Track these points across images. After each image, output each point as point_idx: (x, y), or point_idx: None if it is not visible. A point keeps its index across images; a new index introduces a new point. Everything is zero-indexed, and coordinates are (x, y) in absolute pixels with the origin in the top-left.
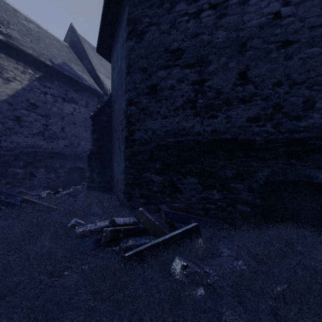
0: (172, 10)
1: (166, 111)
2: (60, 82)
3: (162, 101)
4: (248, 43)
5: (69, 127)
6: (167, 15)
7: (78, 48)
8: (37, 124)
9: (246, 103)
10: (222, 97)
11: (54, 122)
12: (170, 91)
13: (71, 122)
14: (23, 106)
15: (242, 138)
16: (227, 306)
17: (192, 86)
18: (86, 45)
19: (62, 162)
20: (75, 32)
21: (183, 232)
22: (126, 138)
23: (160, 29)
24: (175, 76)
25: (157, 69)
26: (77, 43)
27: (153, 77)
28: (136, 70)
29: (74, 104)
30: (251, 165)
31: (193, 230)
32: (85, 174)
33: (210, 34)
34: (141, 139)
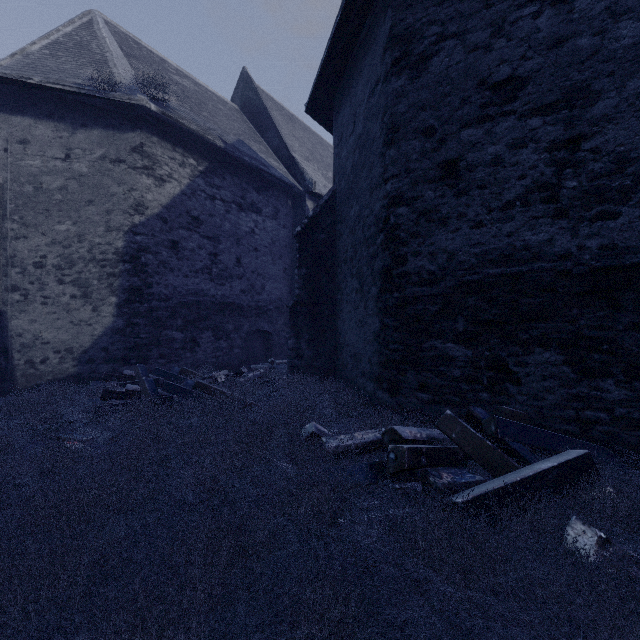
0: None
1: (481, 213)
2: (234, 177)
3: (472, 192)
4: None
5: (247, 257)
6: (483, 11)
7: (256, 110)
8: (202, 253)
9: None
10: (630, 170)
11: (225, 249)
12: (492, 169)
13: (251, 247)
14: (182, 223)
15: None
16: None
17: (548, 153)
18: (268, 104)
19: (237, 320)
20: (250, 83)
21: (562, 467)
22: (385, 271)
23: (466, 44)
24: (503, 136)
25: (458, 127)
26: (254, 101)
27: (449, 144)
28: (409, 135)
29: (256, 214)
30: None
31: (582, 464)
32: (273, 344)
33: (597, 33)
34: (420, 271)
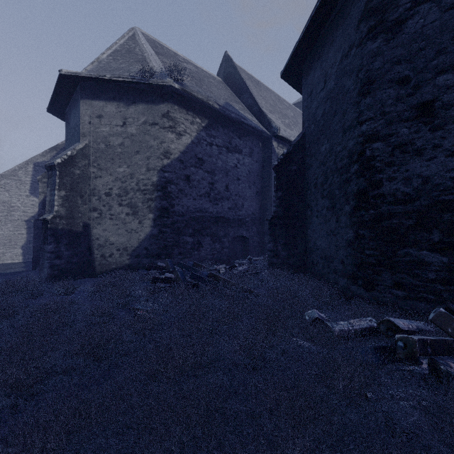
0: None
1: None
2: (224, 128)
3: (448, 127)
4: None
5: (232, 184)
6: None
7: (234, 80)
8: (204, 183)
9: None
10: None
11: (218, 179)
12: None
13: (235, 177)
14: (192, 163)
15: None
16: None
17: None
18: (243, 75)
19: (226, 229)
20: (230, 62)
21: None
22: (360, 193)
23: (441, 5)
24: None
25: (434, 74)
26: (233, 74)
27: (424, 89)
28: (384, 85)
29: (238, 154)
30: None
31: None
32: (249, 245)
33: None
34: (395, 193)
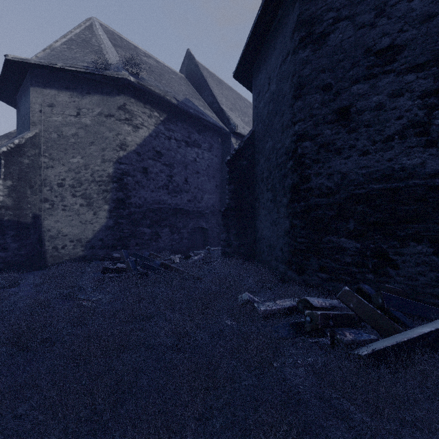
0: None
1: (367, 144)
2: (183, 123)
3: (360, 130)
4: None
5: (192, 177)
6: None
7: (196, 78)
8: (162, 176)
9: None
10: None
11: (177, 172)
12: (376, 112)
13: (194, 170)
14: (149, 155)
15: None
16: None
17: (420, 99)
18: (204, 73)
19: (185, 220)
20: (192, 59)
21: (438, 331)
22: (294, 186)
23: (355, 24)
24: (385, 88)
25: (350, 83)
26: (195, 72)
27: (342, 96)
28: (312, 90)
29: (197, 148)
30: None
31: None
32: (208, 236)
33: None
34: (321, 187)
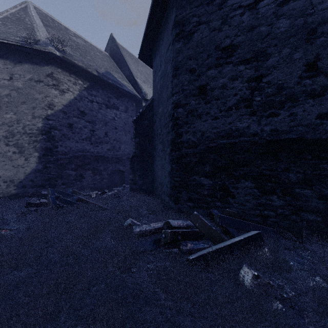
0: (224, 5)
1: (216, 112)
2: (103, 90)
3: (212, 102)
4: (319, 28)
5: (111, 132)
6: (218, 11)
7: (117, 56)
8: (86, 130)
9: (316, 98)
10: (284, 93)
11: (99, 128)
12: (222, 90)
13: (113, 127)
14: (74, 114)
15: (310, 138)
16: (321, 327)
17: (247, 83)
18: (124, 53)
19: (105, 165)
20: (114, 42)
21: (245, 240)
22: (173, 140)
23: (210, 27)
24: (227, 74)
25: (206, 69)
26: (116, 51)
27: (202, 77)
28: (183, 72)
29: (116, 110)
30: (322, 168)
31: (256, 238)
32: (125, 177)
33: (269, 25)
34: (189, 141)
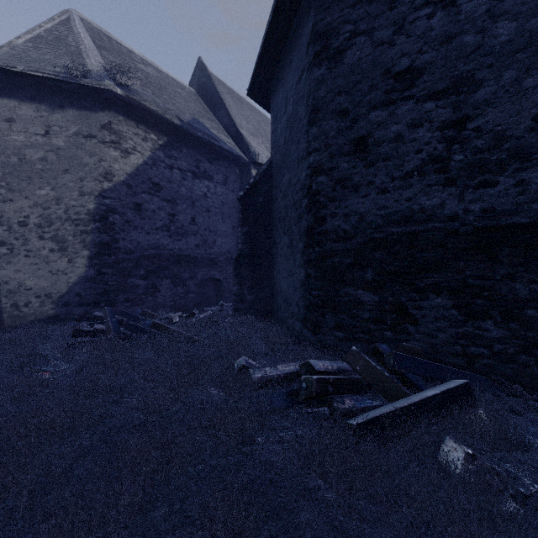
0: (399, 2)
1: (385, 181)
2: (189, 149)
3: (378, 164)
4: None
5: (201, 217)
6: (387, 12)
7: (209, 93)
8: (162, 214)
9: None
10: (506, 146)
11: (182, 210)
12: (394, 144)
13: (204, 208)
14: (144, 188)
15: None
16: None
17: (439, 131)
18: (220, 88)
19: (192, 270)
20: (205, 71)
21: (444, 394)
22: (309, 229)
23: (373, 40)
24: (404, 117)
25: (368, 109)
26: (208, 86)
27: (360, 123)
28: (328, 116)
29: (208, 181)
30: None
31: (461, 392)
32: (223, 289)
33: (479, 31)
34: (337, 230)
